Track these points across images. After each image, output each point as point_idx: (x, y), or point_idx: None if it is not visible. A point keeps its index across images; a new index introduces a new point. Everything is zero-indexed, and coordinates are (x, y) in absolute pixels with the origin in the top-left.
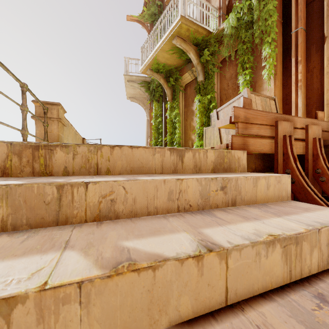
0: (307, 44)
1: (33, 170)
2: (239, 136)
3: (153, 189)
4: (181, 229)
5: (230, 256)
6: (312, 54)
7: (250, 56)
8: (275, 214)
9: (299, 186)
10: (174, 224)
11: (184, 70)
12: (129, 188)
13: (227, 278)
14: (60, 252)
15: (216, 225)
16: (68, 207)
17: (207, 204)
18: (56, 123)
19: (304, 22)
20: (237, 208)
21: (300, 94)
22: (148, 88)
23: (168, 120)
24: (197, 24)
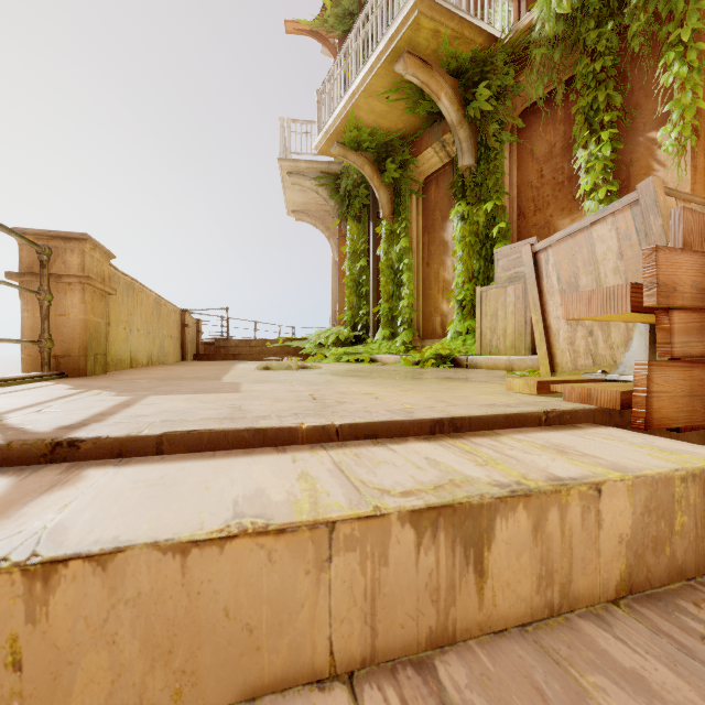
0: None
1: None
2: (676, 364)
3: None
4: None
5: None
6: None
7: (614, 91)
8: None
9: None
10: None
11: (422, 141)
12: None
13: None
14: None
15: None
16: None
17: None
18: (78, 289)
19: None
20: None
21: None
22: (336, 188)
23: (384, 265)
24: (459, 17)
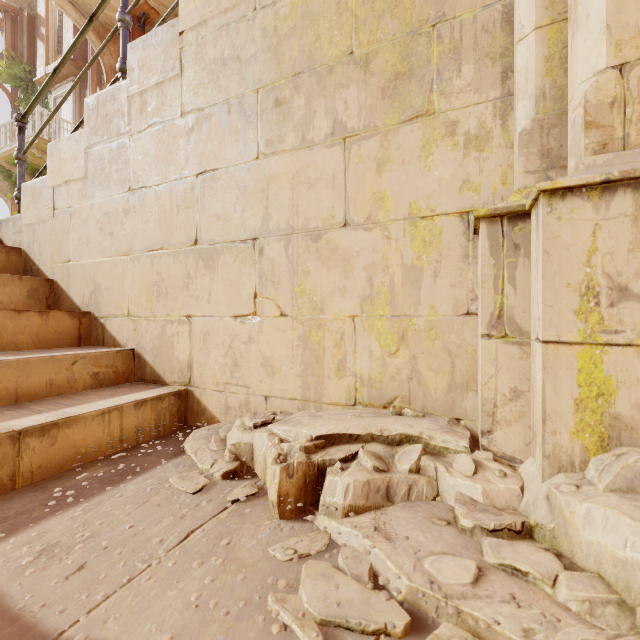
0: None
1: None
2: None
3: None
4: None
5: None
6: None
7: None
8: None
9: None
10: None
11: None
12: None
13: None
14: None
15: None
16: None
17: None
18: None
19: None
20: None
21: None
22: (10, 176)
23: None
24: None
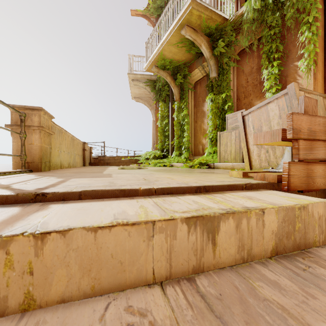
0: None
1: None
2: (301, 163)
3: None
4: None
5: None
6: None
7: (279, 43)
8: None
9: None
10: None
11: (193, 65)
12: None
13: None
14: None
15: None
16: None
17: None
18: (38, 132)
19: None
20: None
21: None
22: (154, 87)
23: (176, 122)
24: (210, 9)
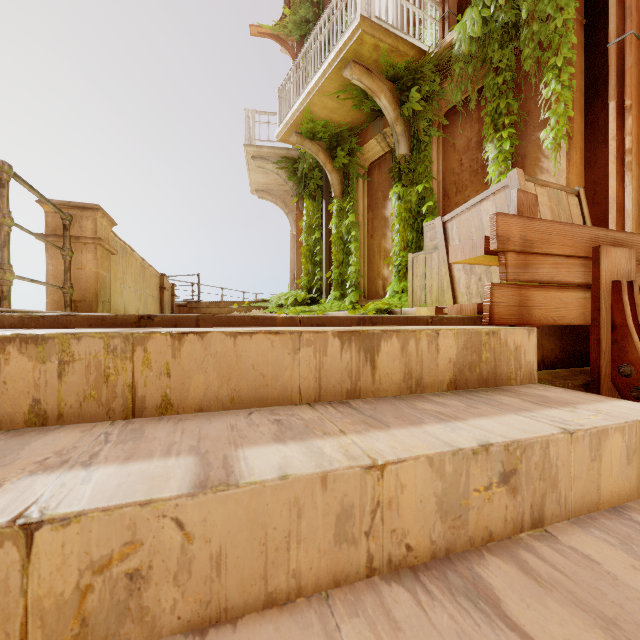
0: None
1: None
2: (510, 286)
3: (285, 514)
4: None
5: None
6: None
7: (512, 99)
8: None
9: None
10: None
11: (367, 133)
12: (198, 521)
13: None
14: None
15: None
16: None
17: (460, 535)
18: (92, 248)
19: (637, 21)
20: (554, 546)
21: (629, 181)
22: (294, 171)
23: (335, 237)
24: (395, 35)
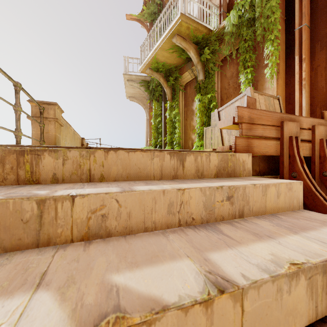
0: (311, 41)
1: (18, 178)
2: (243, 137)
3: (151, 202)
4: (183, 252)
5: (246, 296)
6: (317, 52)
7: (252, 54)
8: (290, 229)
9: (307, 190)
10: (174, 245)
11: (184, 69)
12: (123, 201)
13: (243, 324)
14: (30, 294)
15: (224, 247)
16: (50, 226)
17: (212, 217)
18: (53, 123)
19: (308, 19)
20: (245, 221)
21: (304, 93)
22: (148, 87)
23: (168, 120)
24: (197, 22)
